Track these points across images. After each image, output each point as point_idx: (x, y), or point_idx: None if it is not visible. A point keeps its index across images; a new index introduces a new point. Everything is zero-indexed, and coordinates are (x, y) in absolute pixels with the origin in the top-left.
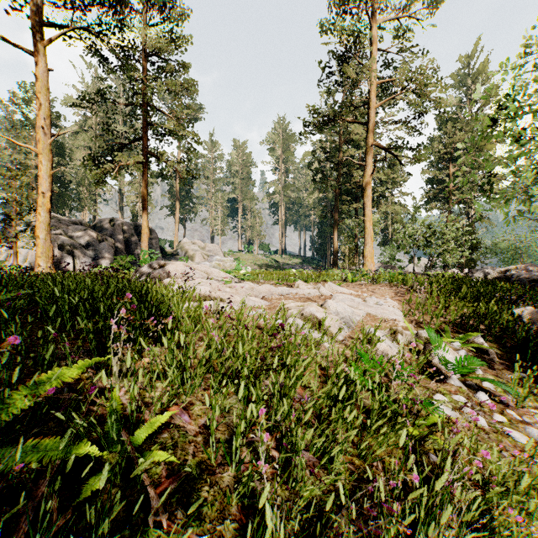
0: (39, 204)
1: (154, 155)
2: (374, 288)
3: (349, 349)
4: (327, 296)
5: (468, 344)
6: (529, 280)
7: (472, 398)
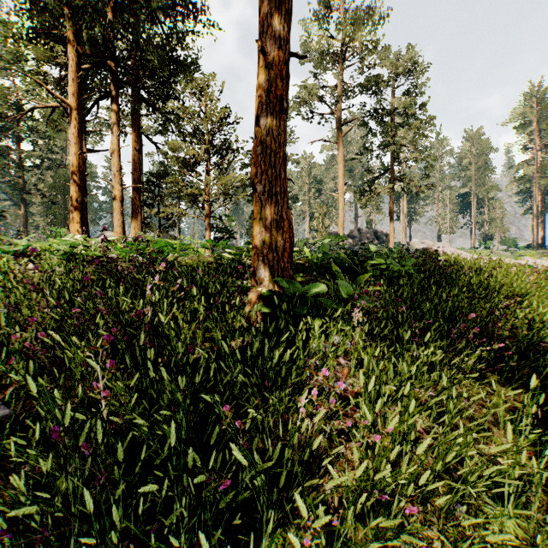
0: (339, 225)
1: (398, 180)
2: None
3: None
4: None
5: None
6: None
7: None
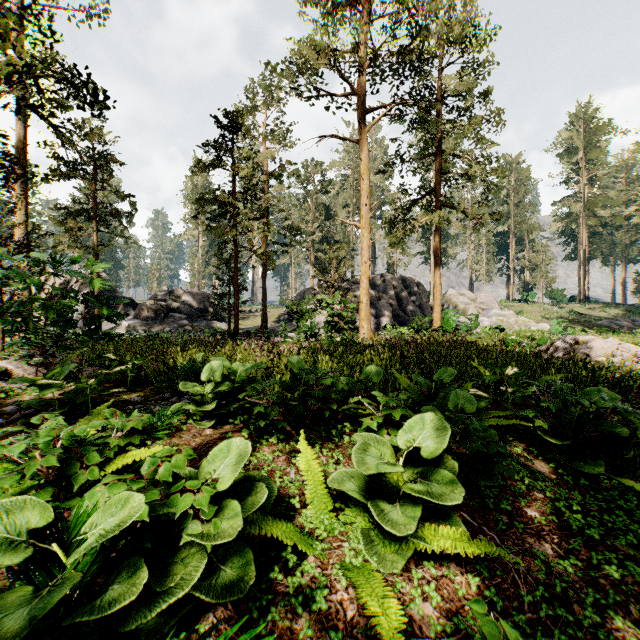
0: (362, 273)
1: (447, 206)
2: None
3: None
4: None
5: None
6: None
7: None
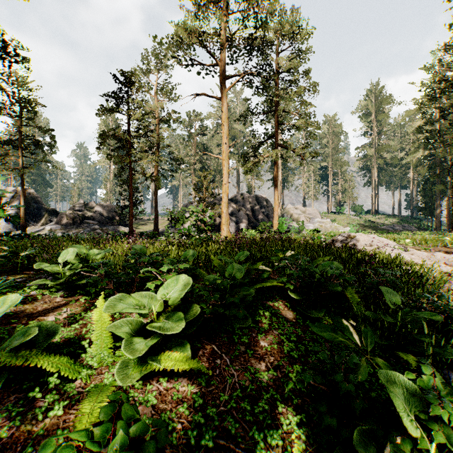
0: (223, 191)
1: (282, 147)
2: None
3: None
4: None
5: None
6: None
7: None
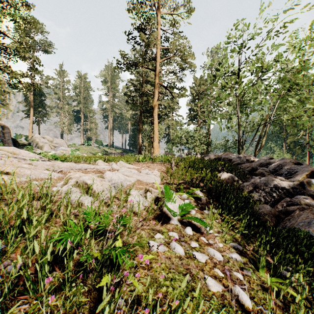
0: None
1: None
2: (151, 165)
3: (106, 206)
4: (116, 169)
5: (192, 195)
6: (228, 159)
7: (182, 232)
